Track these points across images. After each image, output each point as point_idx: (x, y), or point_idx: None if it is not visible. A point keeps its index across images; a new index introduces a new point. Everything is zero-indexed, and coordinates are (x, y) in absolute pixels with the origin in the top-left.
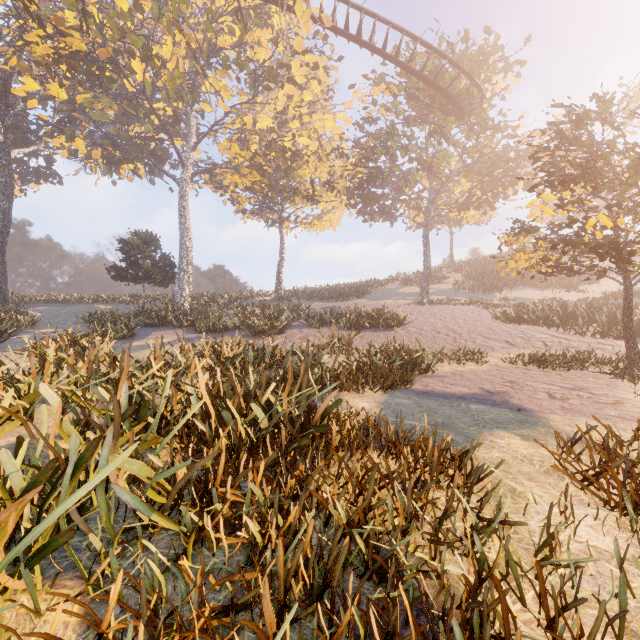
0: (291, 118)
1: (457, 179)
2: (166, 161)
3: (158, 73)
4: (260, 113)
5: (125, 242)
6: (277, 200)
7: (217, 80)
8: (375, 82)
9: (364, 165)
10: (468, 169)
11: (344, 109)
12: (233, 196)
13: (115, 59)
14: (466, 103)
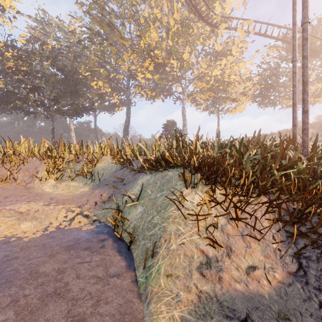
0: (226, 68)
1: (313, 83)
2: (171, 92)
3: (182, 64)
4: (212, 68)
5: (166, 124)
6: (219, 103)
7: (202, 61)
8: (269, 47)
9: (262, 83)
10: (321, 79)
11: (250, 59)
12: (197, 103)
13: (170, 62)
14: (320, 51)
